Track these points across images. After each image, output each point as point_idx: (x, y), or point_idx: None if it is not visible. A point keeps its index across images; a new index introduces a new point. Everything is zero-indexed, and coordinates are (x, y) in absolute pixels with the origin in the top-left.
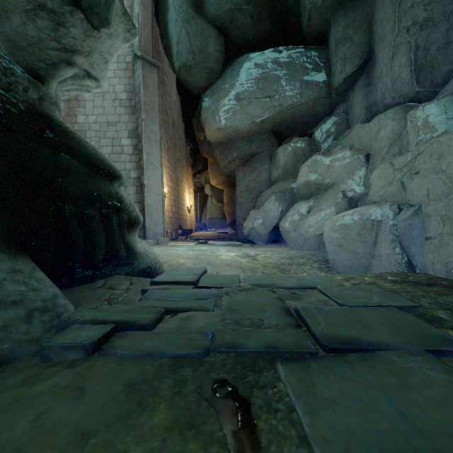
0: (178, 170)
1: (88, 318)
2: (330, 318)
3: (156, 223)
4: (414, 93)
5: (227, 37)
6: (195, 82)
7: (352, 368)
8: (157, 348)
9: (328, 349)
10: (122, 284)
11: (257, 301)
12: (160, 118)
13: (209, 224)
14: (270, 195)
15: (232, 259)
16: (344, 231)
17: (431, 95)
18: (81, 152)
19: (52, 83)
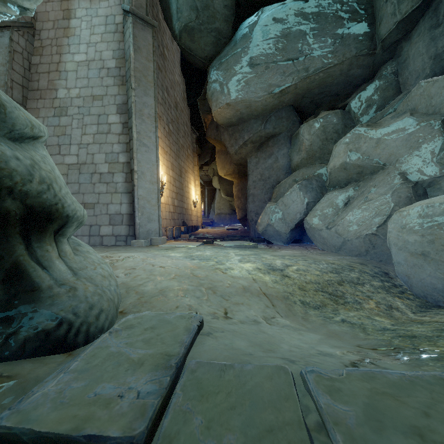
0: (181, 159)
1: None
2: None
3: (149, 218)
4: None
5: None
6: (199, 50)
7: None
8: None
9: None
10: None
11: None
12: (155, 89)
13: (218, 220)
14: (290, 184)
15: (250, 276)
16: (431, 231)
17: None
18: None
19: None
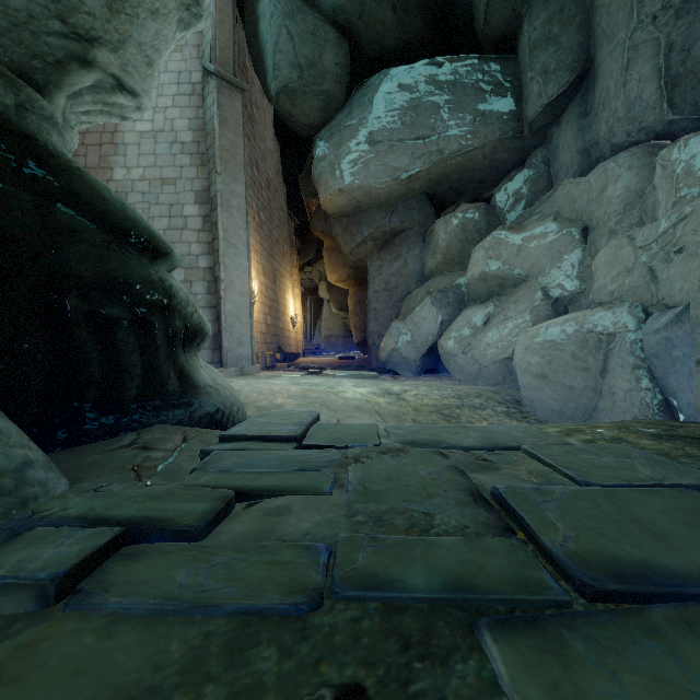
0: (275, 259)
1: (74, 511)
2: (573, 514)
3: (239, 341)
4: (664, 123)
5: (354, 42)
6: (302, 116)
7: (674, 653)
8: (202, 590)
9: (592, 593)
10: (168, 440)
11: (416, 475)
12: (246, 172)
13: (326, 346)
14: (422, 296)
15: (363, 398)
16: (549, 351)
17: (693, 126)
18: (95, 205)
19: (57, 96)
